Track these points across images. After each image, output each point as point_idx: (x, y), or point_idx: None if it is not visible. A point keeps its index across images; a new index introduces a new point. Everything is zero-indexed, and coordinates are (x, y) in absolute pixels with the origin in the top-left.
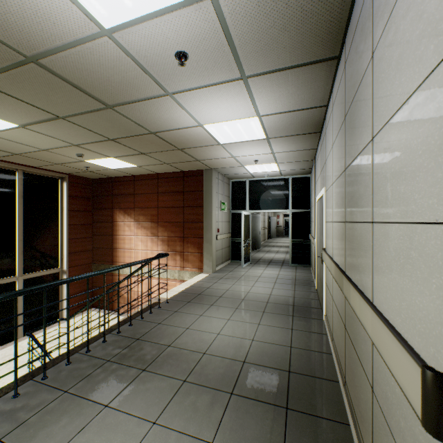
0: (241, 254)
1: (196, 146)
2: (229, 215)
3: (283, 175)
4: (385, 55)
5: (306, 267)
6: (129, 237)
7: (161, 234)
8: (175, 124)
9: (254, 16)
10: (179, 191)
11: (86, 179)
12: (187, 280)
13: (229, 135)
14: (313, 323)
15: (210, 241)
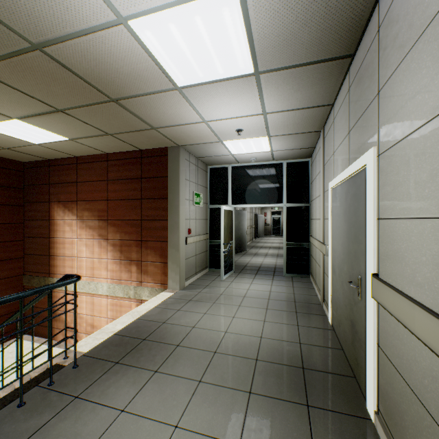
0: (221, 262)
1: (138, 92)
2: (206, 211)
3: (275, 159)
4: None
5: (305, 278)
6: (71, 239)
7: (112, 237)
8: (65, 12)
9: None
10: (135, 177)
11: (12, 162)
12: (146, 300)
13: (187, 59)
14: (356, 436)
15: (176, 247)
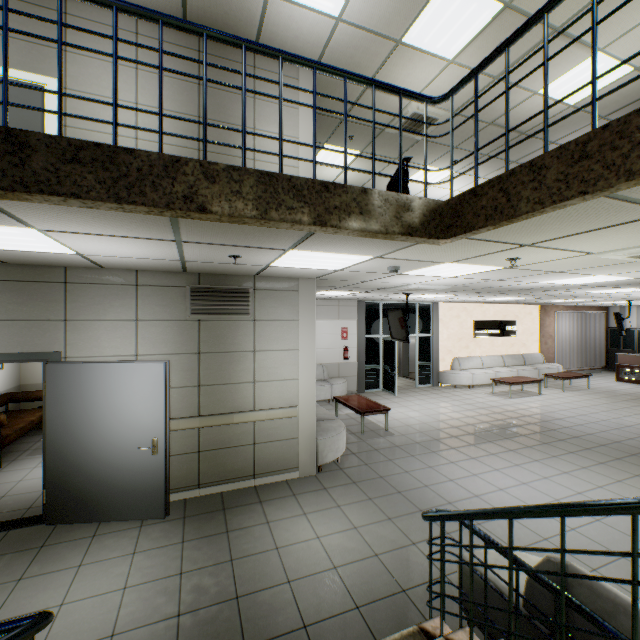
0: None
1: None
2: None
3: None
4: (268, 111)
5: None
6: None
7: None
8: None
9: (243, 4)
10: None
11: None
12: None
13: None
14: None
15: None
